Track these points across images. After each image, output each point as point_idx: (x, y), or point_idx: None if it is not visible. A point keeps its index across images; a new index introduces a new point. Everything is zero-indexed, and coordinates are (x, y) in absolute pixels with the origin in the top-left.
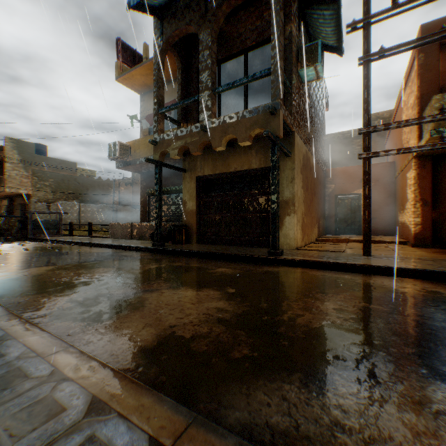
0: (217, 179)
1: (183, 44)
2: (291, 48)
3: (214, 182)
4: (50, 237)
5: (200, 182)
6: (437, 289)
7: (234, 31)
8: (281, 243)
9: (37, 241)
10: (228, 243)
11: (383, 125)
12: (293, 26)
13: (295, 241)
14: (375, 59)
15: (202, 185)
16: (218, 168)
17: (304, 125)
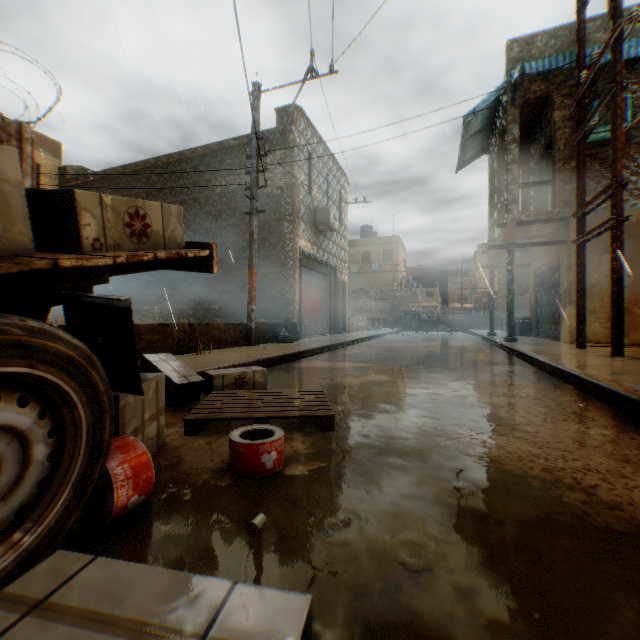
0: (545, 270)
1: (524, 144)
2: (553, 138)
3: (545, 274)
4: (478, 329)
5: (536, 275)
6: (485, 356)
7: (545, 119)
8: (562, 336)
9: (465, 332)
10: (546, 336)
11: (580, 210)
12: (557, 112)
13: (568, 334)
14: (587, 134)
15: (541, 277)
16: (540, 260)
17: (633, 182)
